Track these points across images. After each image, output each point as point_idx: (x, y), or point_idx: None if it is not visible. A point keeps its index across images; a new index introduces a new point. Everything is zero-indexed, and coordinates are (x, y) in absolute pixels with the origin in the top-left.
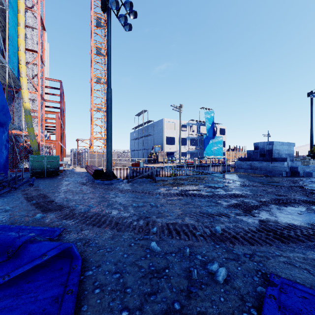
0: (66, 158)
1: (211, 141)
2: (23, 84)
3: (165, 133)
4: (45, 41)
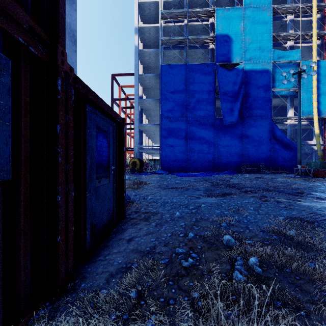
0: None
1: None
2: (314, 120)
3: None
4: None
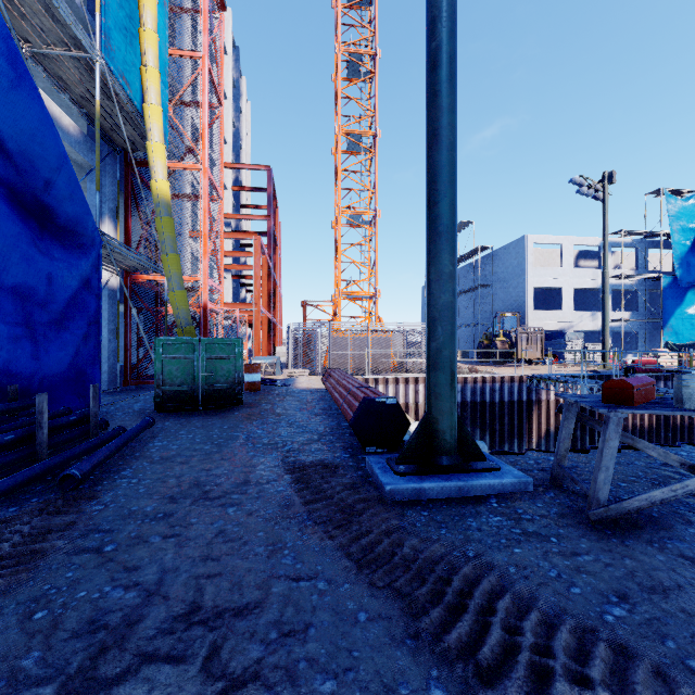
0: (281, 348)
1: (693, 293)
2: (152, 126)
3: (531, 278)
4: (242, 96)
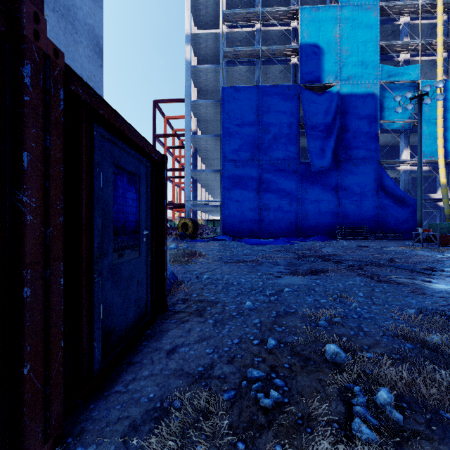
0: None
1: None
2: (439, 165)
3: None
4: None
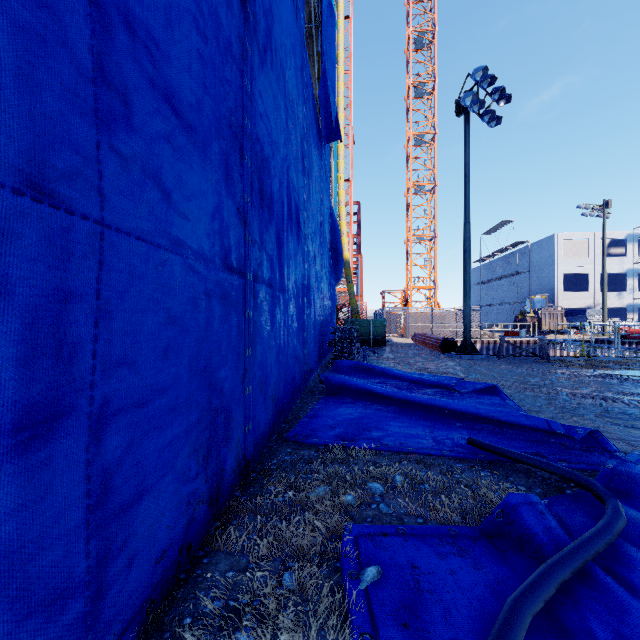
0: None
1: None
2: (343, 230)
3: (560, 267)
4: None
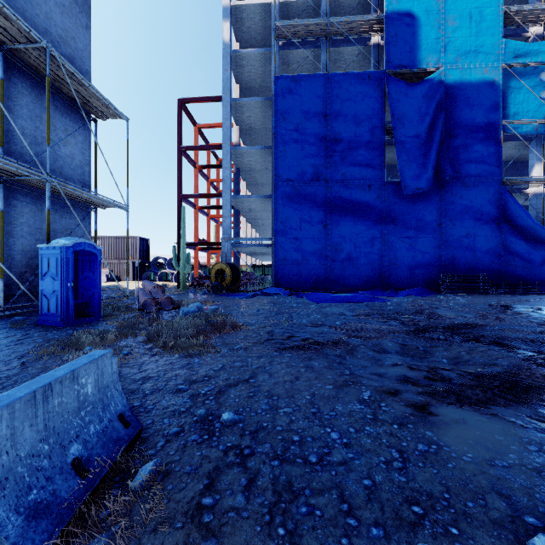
0: None
1: None
2: None
3: None
4: None
